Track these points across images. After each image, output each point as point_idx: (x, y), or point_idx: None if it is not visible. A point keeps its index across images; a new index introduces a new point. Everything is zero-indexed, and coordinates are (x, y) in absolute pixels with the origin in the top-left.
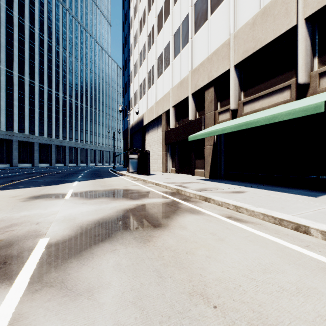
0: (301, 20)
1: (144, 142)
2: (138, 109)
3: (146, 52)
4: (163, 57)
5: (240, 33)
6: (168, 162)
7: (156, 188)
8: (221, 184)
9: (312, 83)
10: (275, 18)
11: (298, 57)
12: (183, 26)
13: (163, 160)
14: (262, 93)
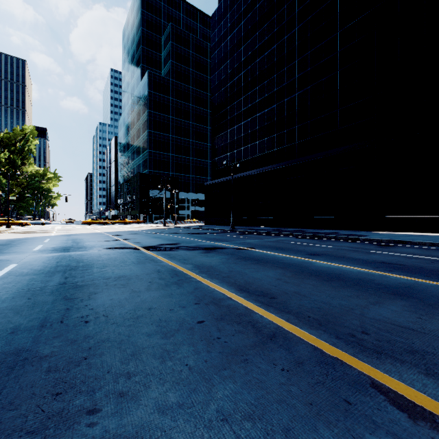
0: None
1: None
2: None
3: None
4: None
5: None
6: None
7: None
8: None
9: None
10: None
11: None
12: None
13: None
14: None
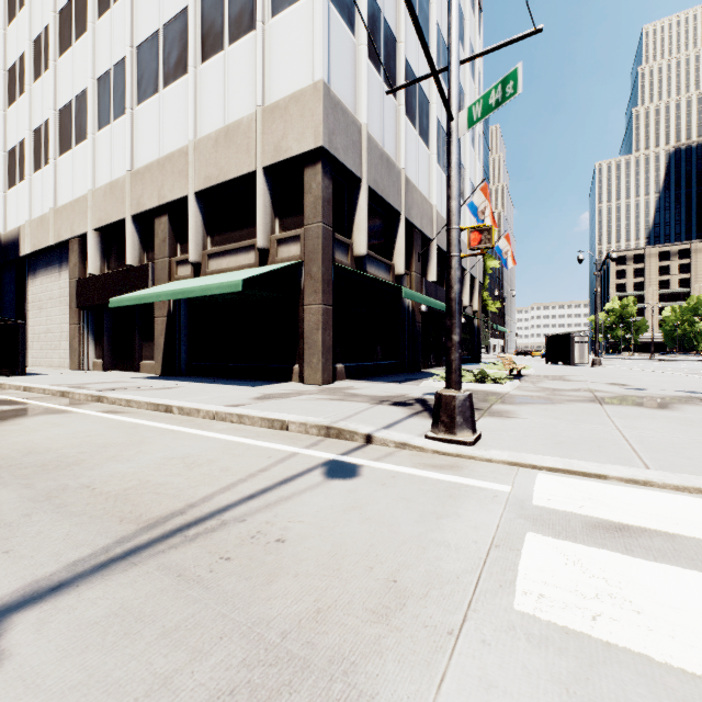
0: (259, 168)
1: (24, 297)
2: (3, 210)
3: (28, 77)
4: (74, 114)
5: (202, 147)
6: (86, 348)
7: (21, 394)
8: (165, 381)
9: (272, 250)
10: (238, 149)
11: (256, 214)
12: (117, 74)
13: (73, 343)
14: (228, 247)
